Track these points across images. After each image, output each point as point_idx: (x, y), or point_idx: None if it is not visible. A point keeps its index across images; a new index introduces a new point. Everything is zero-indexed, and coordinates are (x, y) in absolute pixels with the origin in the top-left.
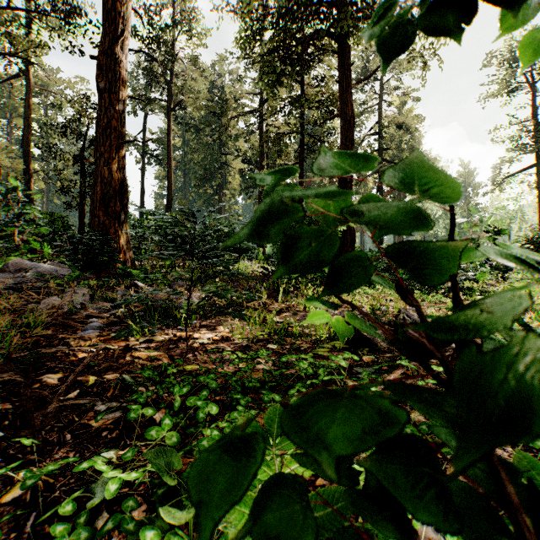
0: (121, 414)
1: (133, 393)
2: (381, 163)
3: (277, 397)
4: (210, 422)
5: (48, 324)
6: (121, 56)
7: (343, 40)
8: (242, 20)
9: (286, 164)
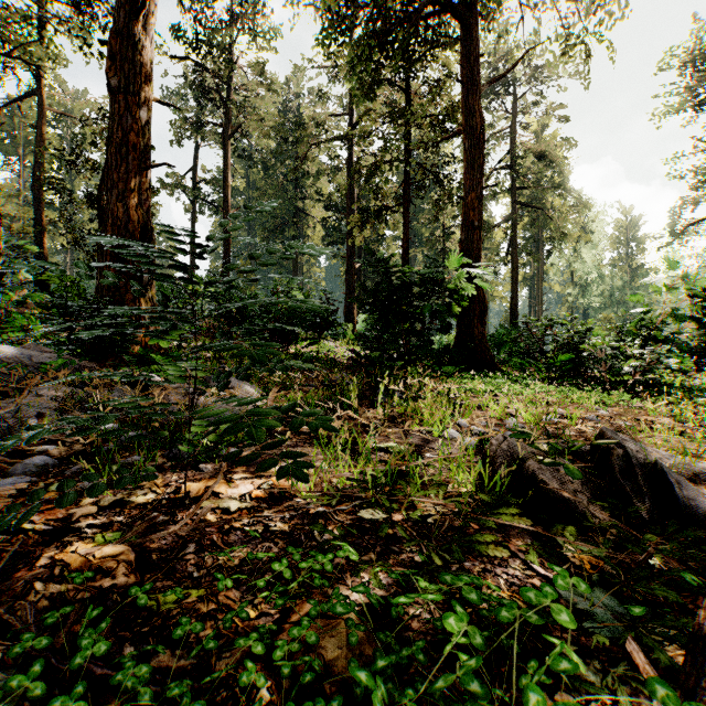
0: None
1: None
2: (515, 207)
3: None
4: None
5: None
6: (143, 41)
7: (469, 22)
8: None
9: (385, 207)
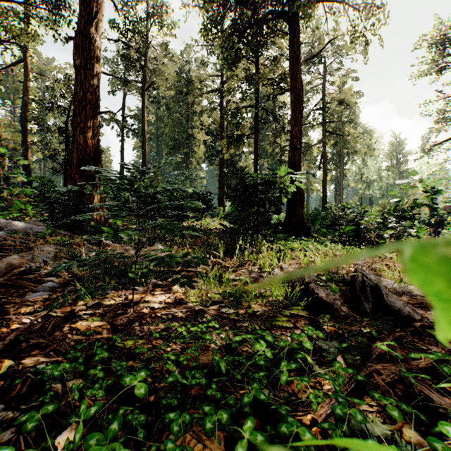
0: (11, 436)
1: (43, 394)
2: (325, 134)
3: (224, 417)
4: (132, 449)
5: (3, 284)
6: (95, 37)
7: (293, 23)
8: (204, 8)
9: (243, 135)
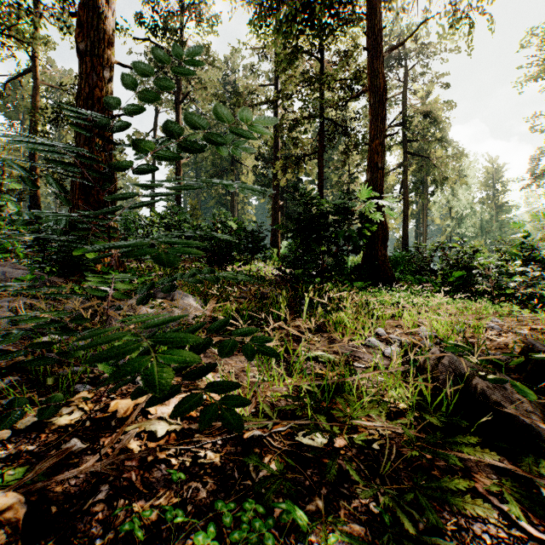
0: None
1: None
2: (406, 156)
3: None
4: None
5: None
6: (106, 13)
7: None
8: None
9: (303, 155)
